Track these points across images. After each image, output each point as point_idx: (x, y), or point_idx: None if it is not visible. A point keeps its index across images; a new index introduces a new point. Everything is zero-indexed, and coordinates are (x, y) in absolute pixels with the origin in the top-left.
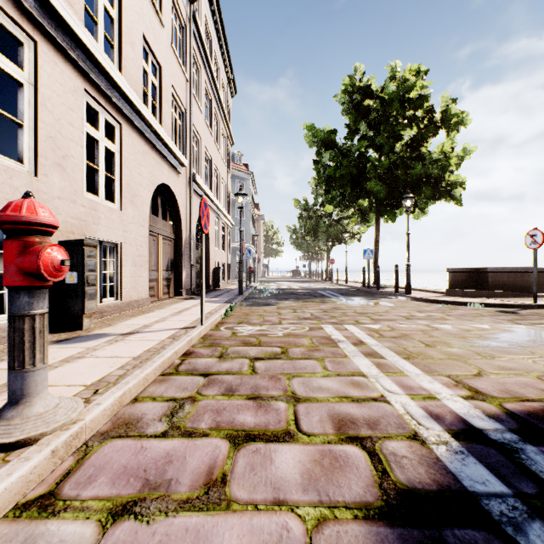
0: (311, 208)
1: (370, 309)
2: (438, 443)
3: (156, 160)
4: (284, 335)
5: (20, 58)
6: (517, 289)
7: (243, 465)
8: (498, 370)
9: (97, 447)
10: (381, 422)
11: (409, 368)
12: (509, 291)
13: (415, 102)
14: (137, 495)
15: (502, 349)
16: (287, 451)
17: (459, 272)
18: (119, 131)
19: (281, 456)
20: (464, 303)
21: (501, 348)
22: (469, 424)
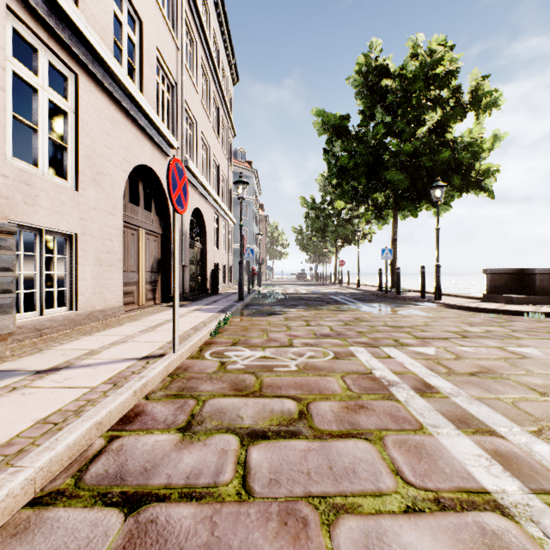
0: (318, 207)
1: (403, 321)
2: None
3: (134, 134)
4: (299, 368)
5: None
6: None
7: None
8: None
9: None
10: None
11: None
12: None
13: (441, 79)
14: None
15: None
16: None
17: (499, 274)
18: (74, 84)
19: None
20: (517, 312)
21: None
22: None
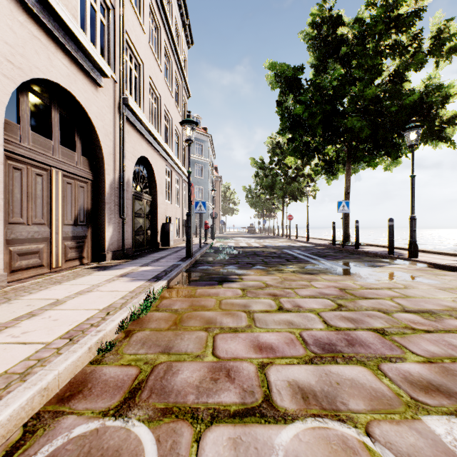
0: (267, 167)
1: (417, 297)
2: None
3: (32, 32)
4: None
5: None
6: None
7: None
8: None
9: None
10: None
11: None
12: None
13: (405, 20)
14: None
15: None
16: None
17: None
18: None
19: None
20: None
21: None
22: None
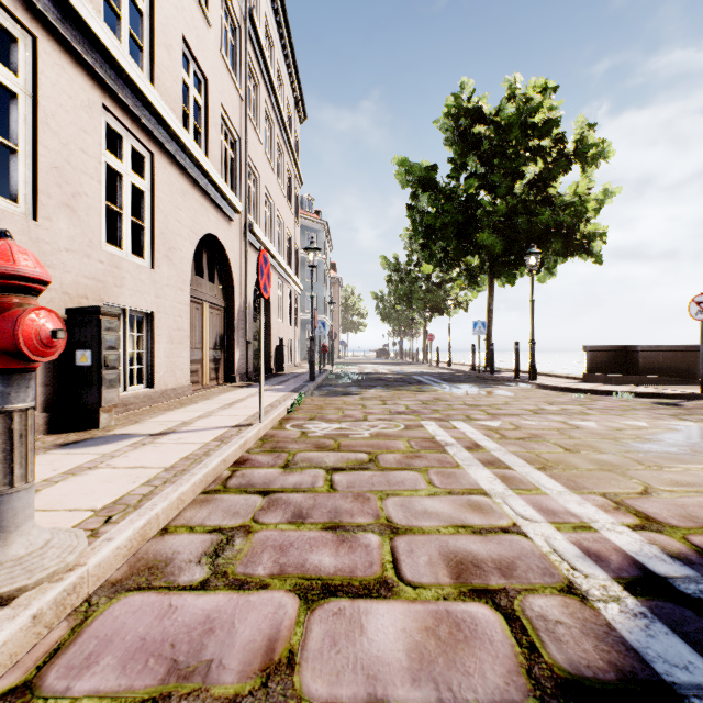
0: (403, 268)
1: (484, 401)
2: (605, 599)
3: (201, 202)
4: (371, 435)
5: (13, 58)
6: (676, 373)
7: (320, 636)
8: (671, 485)
9: (104, 606)
10: (517, 565)
11: (547, 483)
12: (666, 376)
13: (540, 128)
14: (158, 689)
15: (671, 456)
16: (385, 613)
17: (600, 351)
18: (150, 162)
19: (376, 622)
20: (608, 391)
21: (670, 455)
22: (646, 569)
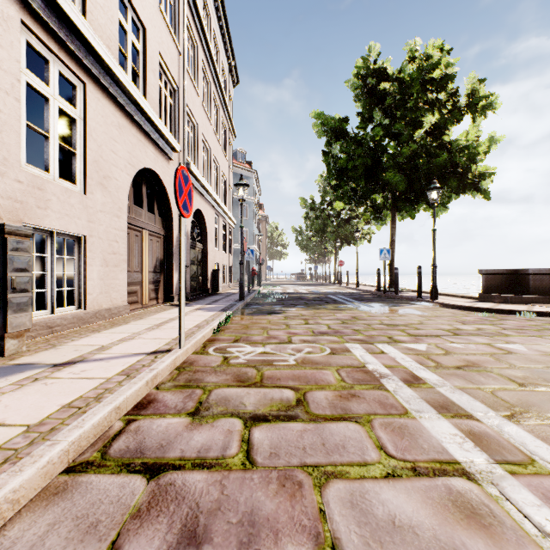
0: (318, 207)
1: (399, 320)
2: None
3: (138, 138)
4: (297, 363)
5: None
6: None
7: None
8: None
9: None
10: None
11: (538, 448)
12: None
13: (438, 83)
14: None
15: None
16: None
17: (494, 274)
18: (82, 92)
19: None
20: (510, 311)
21: None
22: None
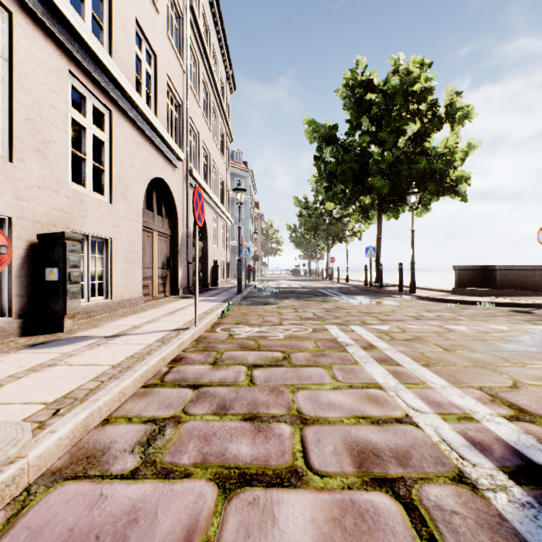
0: (311, 206)
1: (375, 309)
2: (494, 488)
3: (151, 152)
4: (285, 337)
5: None
6: (526, 287)
7: (235, 527)
8: (536, 380)
9: (41, 495)
10: (412, 454)
11: (431, 378)
12: (518, 289)
13: (419, 95)
14: None
15: (531, 354)
16: (295, 503)
17: (466, 270)
18: (109, 119)
19: (287, 512)
20: (473, 302)
21: (530, 353)
22: (526, 458)
